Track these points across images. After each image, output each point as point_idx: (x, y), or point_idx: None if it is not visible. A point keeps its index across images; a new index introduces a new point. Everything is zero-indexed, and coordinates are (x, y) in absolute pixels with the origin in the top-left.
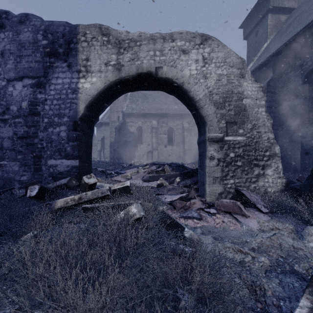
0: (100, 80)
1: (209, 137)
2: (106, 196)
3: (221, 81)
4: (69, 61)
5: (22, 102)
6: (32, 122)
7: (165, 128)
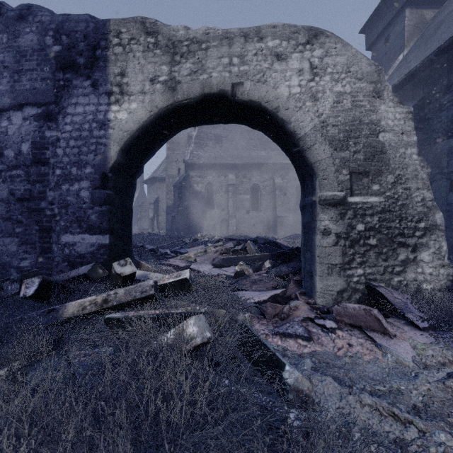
0: (143, 107)
1: (321, 198)
2: (149, 297)
3: (342, 105)
4: (94, 78)
5: (22, 144)
6: (37, 175)
7: (247, 186)
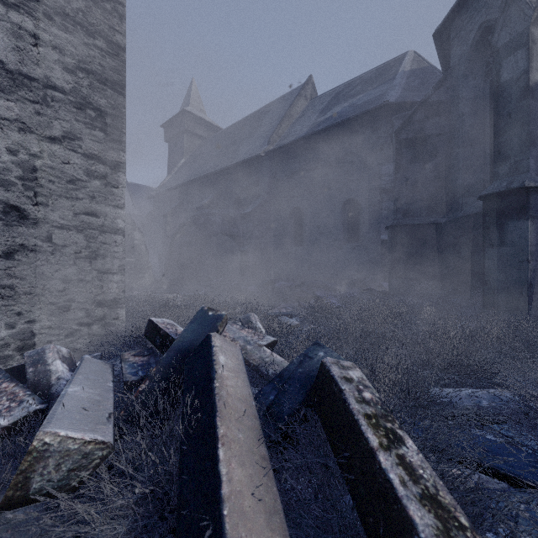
0: None
1: None
2: None
3: None
4: None
5: None
6: None
7: None
